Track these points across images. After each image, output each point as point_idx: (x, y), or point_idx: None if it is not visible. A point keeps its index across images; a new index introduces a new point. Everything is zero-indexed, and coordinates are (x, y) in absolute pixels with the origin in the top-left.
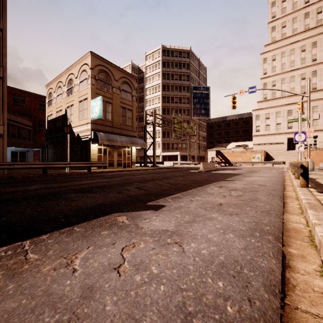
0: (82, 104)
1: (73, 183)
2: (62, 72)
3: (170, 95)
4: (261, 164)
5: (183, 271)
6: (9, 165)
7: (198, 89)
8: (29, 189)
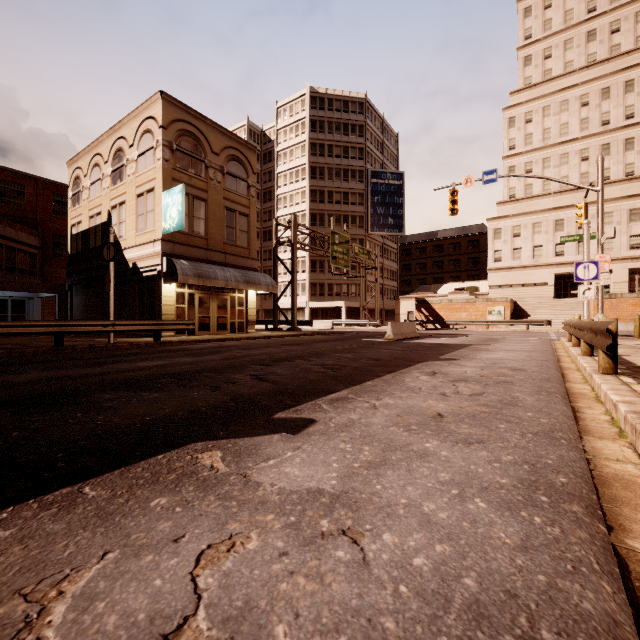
0: (143, 201)
1: (116, 367)
2: (102, 135)
3: (325, 188)
4: (505, 326)
5: None
6: None
7: (381, 176)
8: (11, 382)
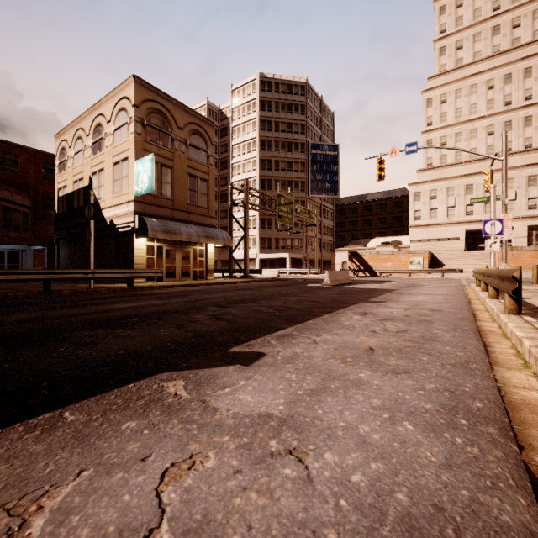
0: (119, 168)
1: (95, 308)
2: (84, 113)
3: (273, 158)
4: (424, 274)
5: None
6: None
7: (319, 147)
8: (5, 321)
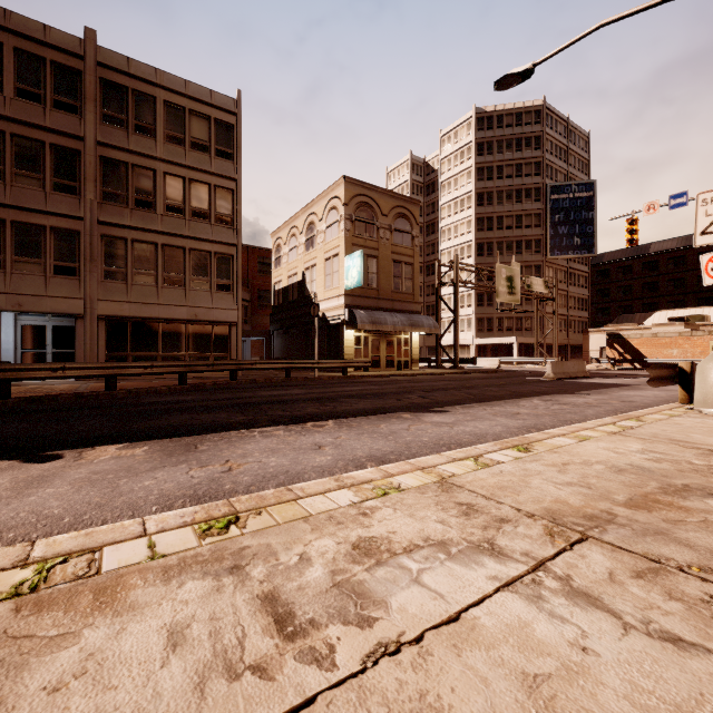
0: (330, 264)
1: (335, 389)
2: (298, 212)
3: (494, 214)
4: None
5: (448, 433)
6: (252, 365)
7: (563, 190)
8: (295, 393)
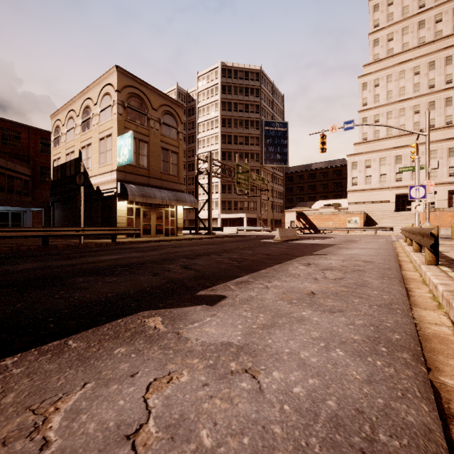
0: (104, 143)
1: (86, 259)
2: (75, 97)
3: (232, 133)
4: (360, 231)
5: (263, 439)
6: None
7: (271, 124)
8: (14, 270)
